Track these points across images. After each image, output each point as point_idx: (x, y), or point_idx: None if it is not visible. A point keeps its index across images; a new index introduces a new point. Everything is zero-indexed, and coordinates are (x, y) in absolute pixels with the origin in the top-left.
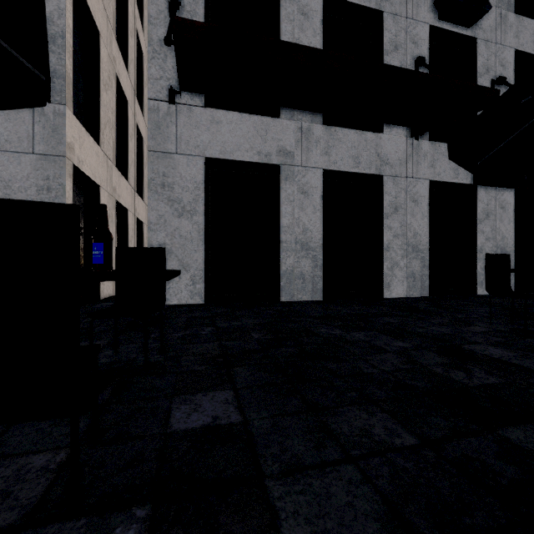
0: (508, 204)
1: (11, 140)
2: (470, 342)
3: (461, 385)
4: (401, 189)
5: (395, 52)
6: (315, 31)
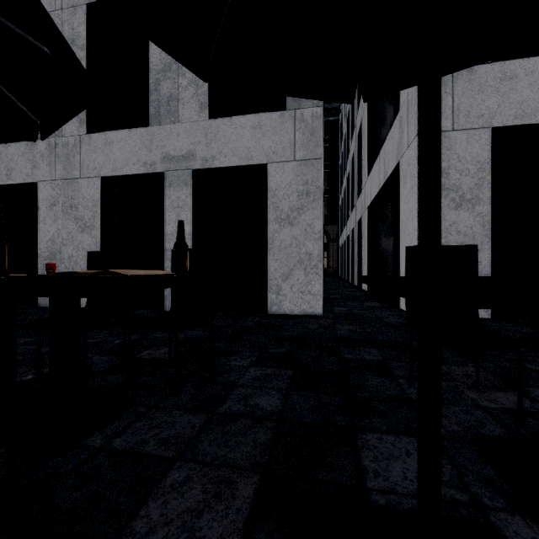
0: None
1: (277, 151)
2: None
3: None
4: None
5: None
6: None
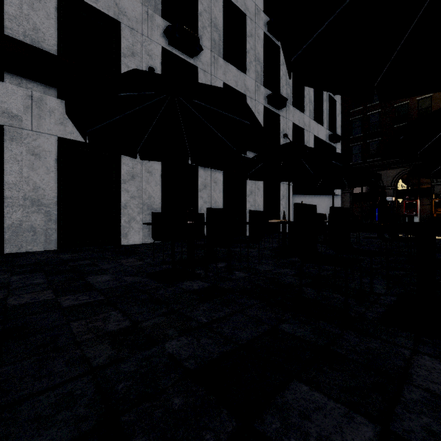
0: (219, 180)
1: None
2: (102, 273)
3: None
4: (138, 162)
5: (132, 57)
6: (49, 14)
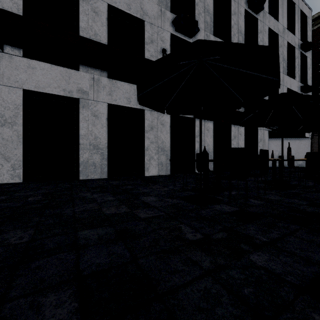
0: (210, 128)
1: None
2: (147, 195)
3: (101, 215)
4: (155, 118)
5: (151, 43)
6: (103, 23)
